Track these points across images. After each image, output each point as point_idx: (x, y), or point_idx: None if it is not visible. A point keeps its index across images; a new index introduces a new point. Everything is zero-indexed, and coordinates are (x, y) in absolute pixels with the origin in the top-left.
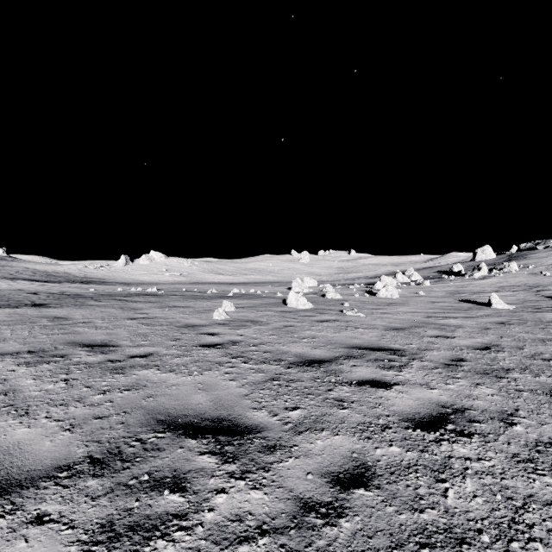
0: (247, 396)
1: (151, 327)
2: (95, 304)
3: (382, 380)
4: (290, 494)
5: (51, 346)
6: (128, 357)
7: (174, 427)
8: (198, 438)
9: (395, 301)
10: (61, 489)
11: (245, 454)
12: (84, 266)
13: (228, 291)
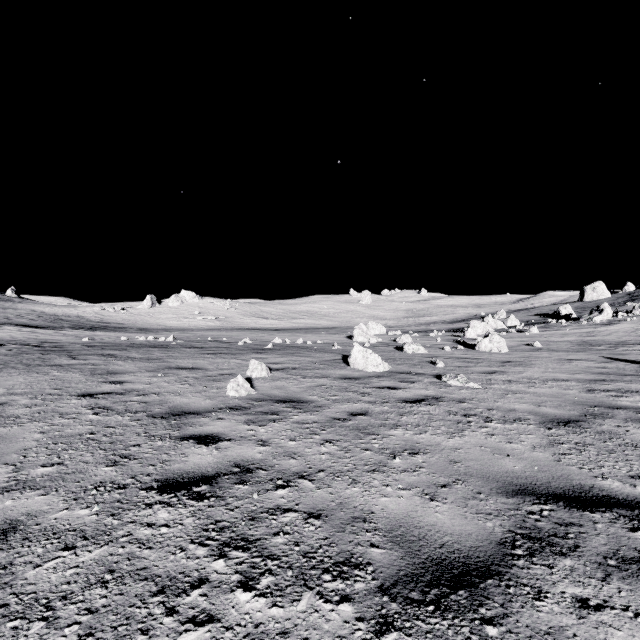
0: None
1: (101, 417)
2: (61, 362)
3: None
4: None
5: None
6: None
7: None
8: None
9: (509, 358)
10: None
11: None
12: (103, 308)
13: (267, 340)
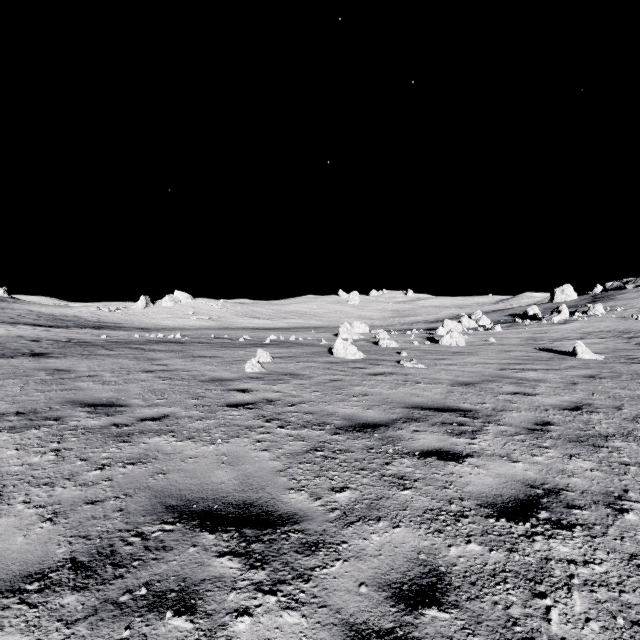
0: (282, 472)
1: (169, 381)
2: (105, 353)
3: (452, 450)
4: (336, 617)
5: (45, 406)
6: (138, 420)
7: (187, 516)
8: (217, 532)
9: (461, 350)
10: (27, 609)
11: (277, 556)
12: (98, 308)
13: (264, 337)
